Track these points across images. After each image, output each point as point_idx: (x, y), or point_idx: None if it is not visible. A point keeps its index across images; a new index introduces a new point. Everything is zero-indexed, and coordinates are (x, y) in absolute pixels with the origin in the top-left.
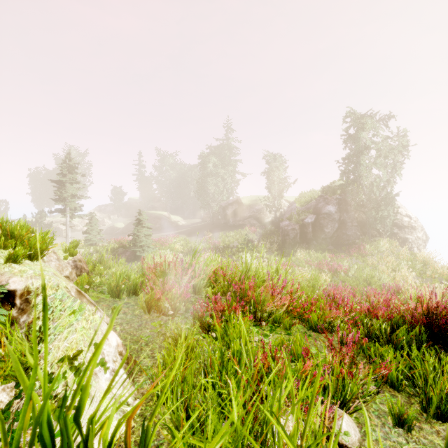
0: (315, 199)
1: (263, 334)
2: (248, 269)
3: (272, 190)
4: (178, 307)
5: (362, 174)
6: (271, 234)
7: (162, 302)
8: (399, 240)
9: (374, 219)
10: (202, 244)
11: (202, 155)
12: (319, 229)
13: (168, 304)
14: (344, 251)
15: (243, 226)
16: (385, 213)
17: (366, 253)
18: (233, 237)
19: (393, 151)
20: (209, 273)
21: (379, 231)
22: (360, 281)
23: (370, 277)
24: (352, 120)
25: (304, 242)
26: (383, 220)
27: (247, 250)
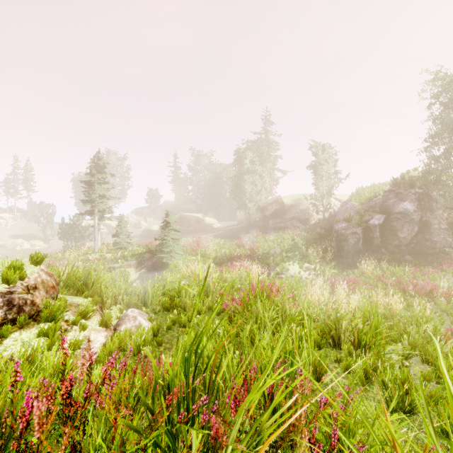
0: (379, 196)
1: None
2: None
3: (320, 187)
4: None
5: None
6: (321, 238)
7: None
8: None
9: None
10: (238, 249)
11: (238, 151)
12: (390, 233)
13: None
14: (429, 264)
15: (284, 229)
16: None
17: None
18: (273, 242)
19: None
20: (255, 448)
21: None
22: None
23: None
24: (441, 85)
25: (369, 250)
26: None
27: (294, 259)
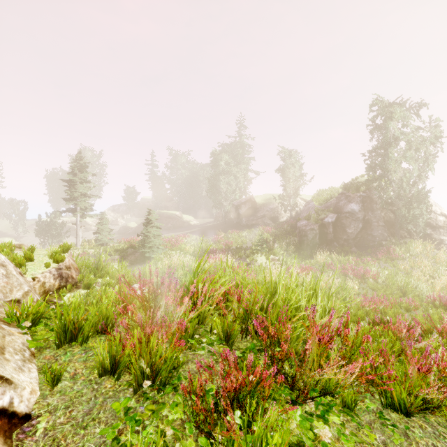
0: (335, 197)
1: (311, 424)
2: (275, 292)
3: (287, 188)
4: (162, 368)
5: (390, 169)
6: (287, 234)
7: (136, 358)
8: (433, 242)
9: (404, 218)
10: (214, 245)
11: (214, 153)
12: (341, 229)
13: (145, 363)
14: (369, 254)
15: (256, 226)
16: (417, 211)
17: (396, 256)
18: (246, 237)
19: (426, 142)
20: (218, 295)
21: (410, 232)
22: (393, 289)
23: (405, 285)
24: (378, 109)
25: (324, 243)
26: (414, 220)
27: (262, 252)
